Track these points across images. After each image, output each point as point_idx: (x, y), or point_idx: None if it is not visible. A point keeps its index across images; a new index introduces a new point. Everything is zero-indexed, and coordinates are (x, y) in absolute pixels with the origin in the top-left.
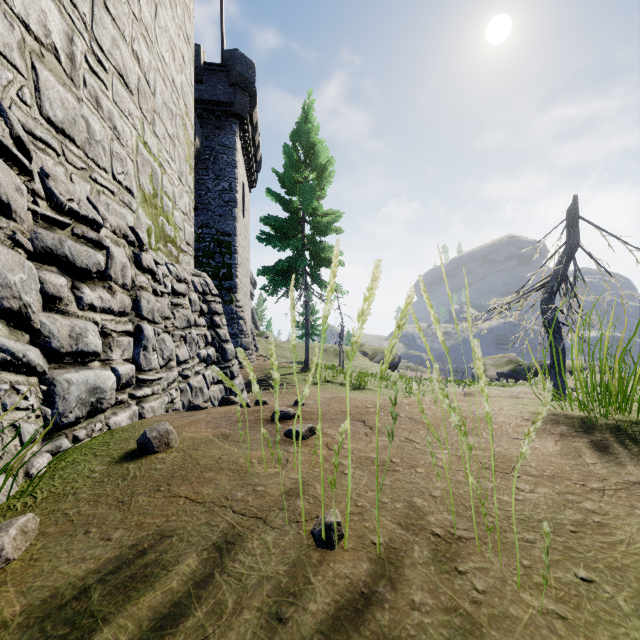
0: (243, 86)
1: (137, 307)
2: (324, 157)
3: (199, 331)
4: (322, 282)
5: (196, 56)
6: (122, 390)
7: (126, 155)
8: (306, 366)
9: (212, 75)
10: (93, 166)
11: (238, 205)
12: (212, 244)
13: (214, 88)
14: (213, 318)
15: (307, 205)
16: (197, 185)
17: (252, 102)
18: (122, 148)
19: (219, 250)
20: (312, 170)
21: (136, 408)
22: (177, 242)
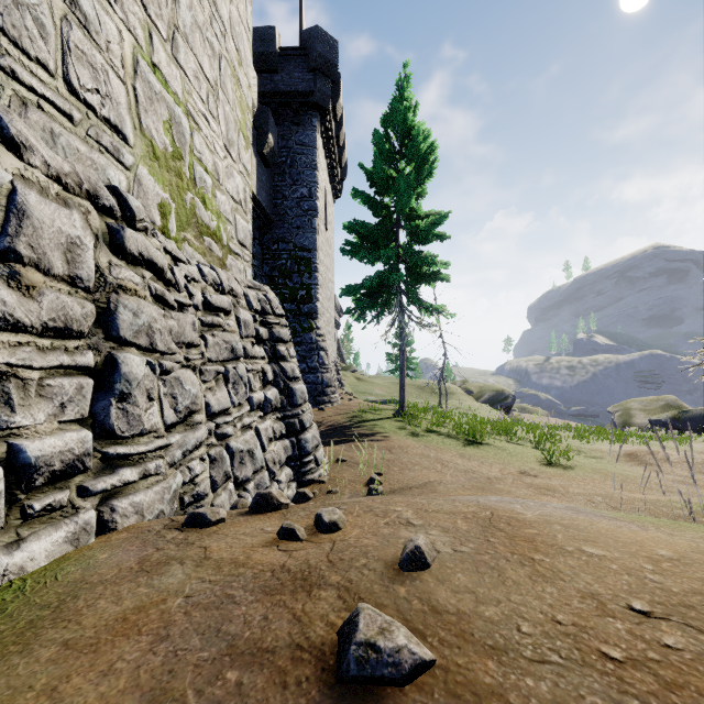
0: (324, 70)
1: (108, 322)
2: (424, 143)
3: (253, 365)
4: (421, 303)
5: (270, 41)
6: (60, 482)
7: (107, 65)
8: (401, 409)
9: (289, 62)
10: (4, 43)
11: (319, 214)
12: (289, 262)
13: (291, 77)
14: (276, 347)
15: (403, 205)
16: (272, 193)
17: (335, 91)
18: (96, 48)
19: (297, 268)
20: (409, 161)
21: (91, 515)
22: (222, 238)
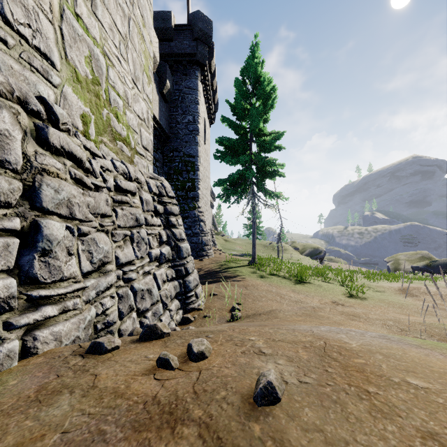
0: (203, 39)
1: (33, 196)
2: (268, 86)
3: (152, 230)
4: (266, 191)
5: (168, 20)
6: None
7: (37, 8)
8: (253, 260)
9: (180, 34)
10: None
11: (200, 133)
12: (180, 164)
13: (181, 43)
14: (169, 218)
15: (254, 126)
16: (169, 119)
17: (210, 54)
18: None
19: (185, 168)
20: (258, 98)
21: (14, 344)
22: (131, 143)
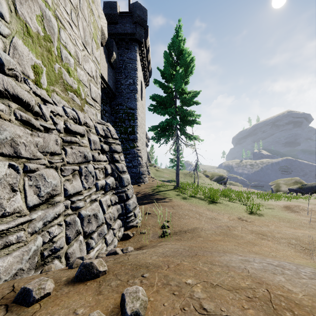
0: (140, 23)
1: None
2: (188, 57)
3: (99, 165)
4: (187, 134)
5: (114, 8)
6: None
7: None
8: (177, 185)
9: (123, 18)
10: None
11: (138, 92)
12: (123, 114)
13: (124, 26)
14: (113, 155)
15: (178, 87)
16: (115, 82)
17: (146, 34)
18: None
19: (127, 118)
20: (181, 66)
21: None
22: (81, 94)
